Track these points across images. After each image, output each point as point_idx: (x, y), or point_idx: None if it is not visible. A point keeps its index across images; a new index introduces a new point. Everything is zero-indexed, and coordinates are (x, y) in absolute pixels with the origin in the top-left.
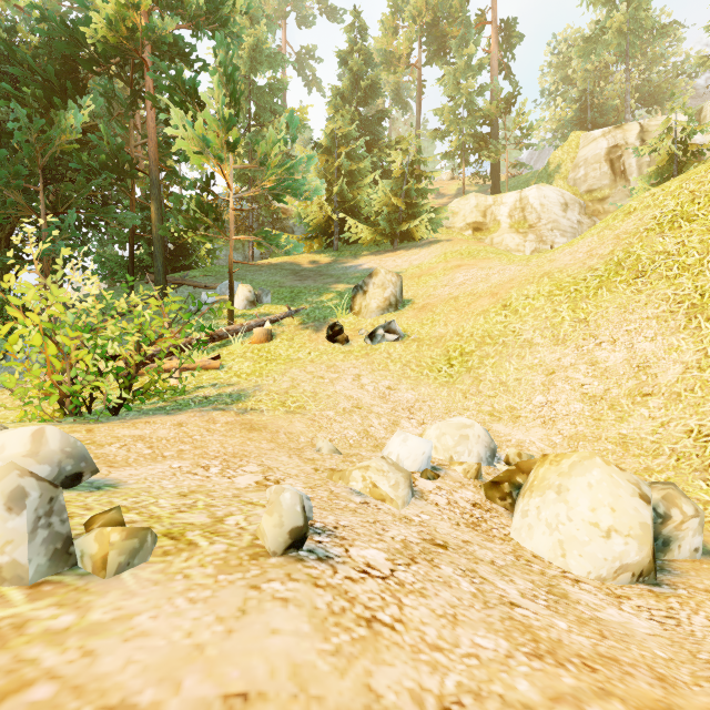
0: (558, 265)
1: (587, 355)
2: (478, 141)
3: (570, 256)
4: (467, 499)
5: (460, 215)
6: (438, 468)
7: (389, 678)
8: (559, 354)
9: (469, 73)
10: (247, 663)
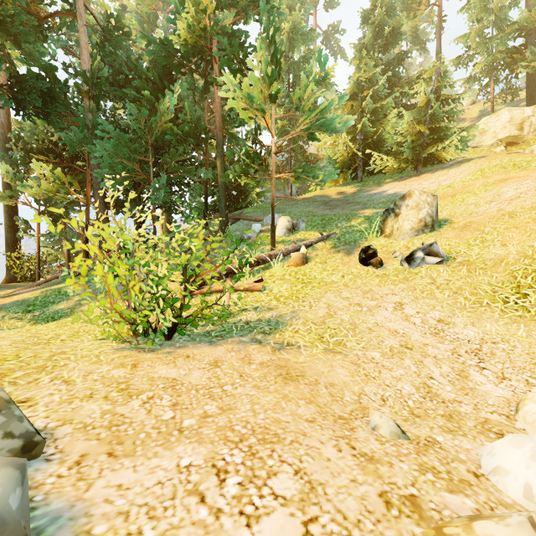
0: None
1: None
2: (511, 55)
3: None
4: None
5: (490, 133)
6: None
7: None
8: None
9: None
10: None
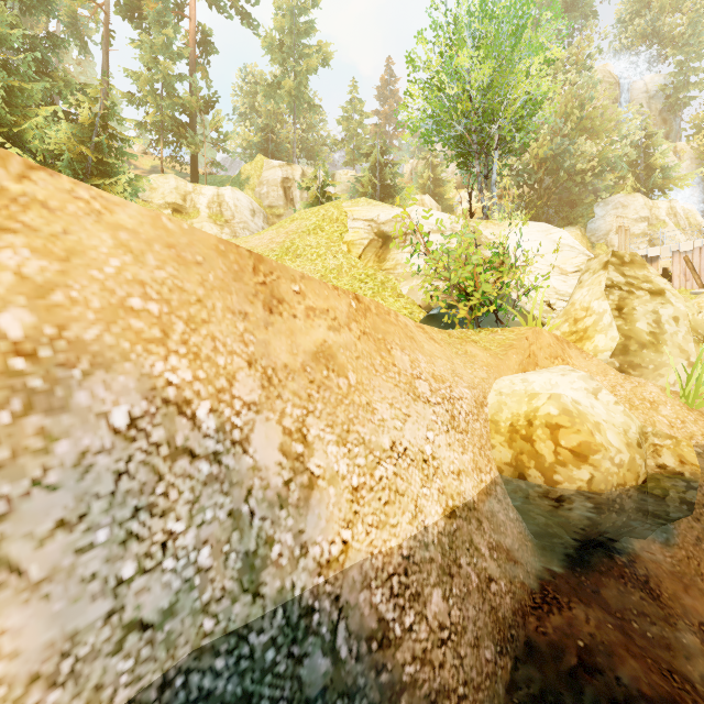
0: (251, 245)
1: None
2: (178, 126)
3: (259, 241)
4: None
5: (160, 192)
6: None
7: None
8: None
9: (169, 55)
10: None
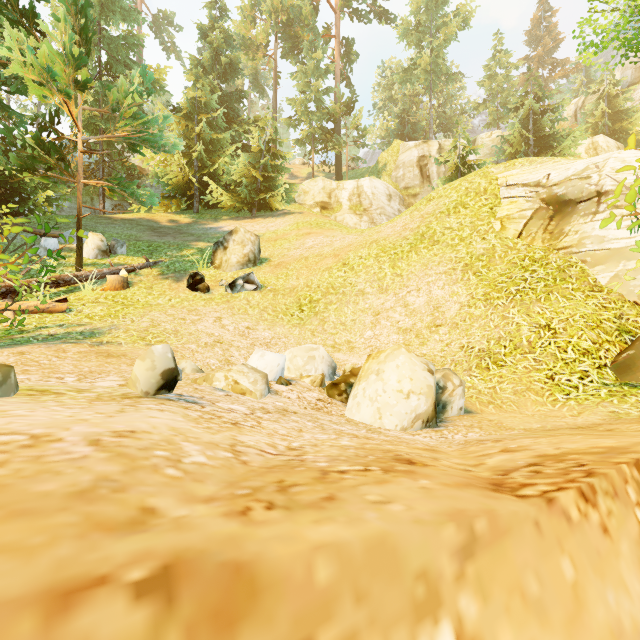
0: (383, 235)
1: (402, 300)
2: (325, 134)
3: (392, 229)
4: (313, 397)
5: (311, 194)
6: (291, 380)
7: (251, 439)
8: (383, 300)
9: (318, 75)
10: (131, 424)
